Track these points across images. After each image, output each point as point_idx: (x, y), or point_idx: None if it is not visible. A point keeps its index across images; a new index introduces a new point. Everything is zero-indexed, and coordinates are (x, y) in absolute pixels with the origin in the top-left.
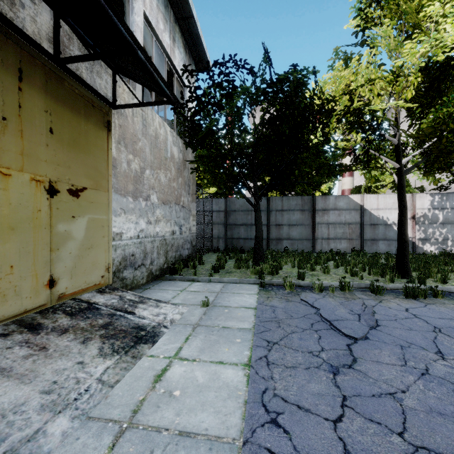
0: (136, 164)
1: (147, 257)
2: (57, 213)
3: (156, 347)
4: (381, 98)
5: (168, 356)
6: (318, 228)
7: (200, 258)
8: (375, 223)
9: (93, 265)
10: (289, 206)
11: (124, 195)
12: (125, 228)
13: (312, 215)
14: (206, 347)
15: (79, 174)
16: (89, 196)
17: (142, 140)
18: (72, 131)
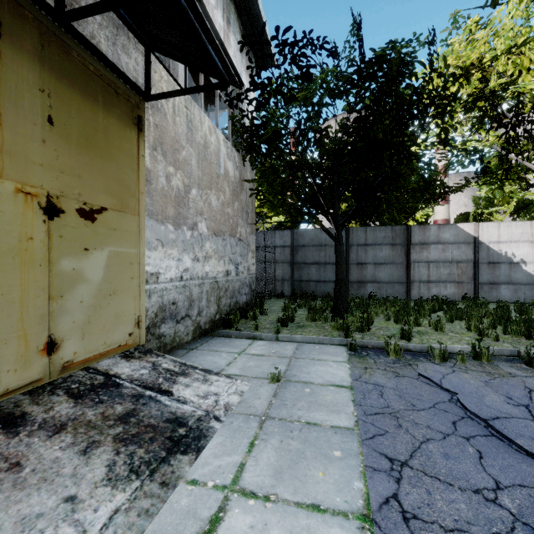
0: (178, 181)
1: (193, 305)
2: (61, 243)
3: (201, 462)
4: (533, 72)
5: (221, 484)
6: (415, 267)
7: (261, 306)
8: (495, 260)
9: (116, 319)
10: (375, 239)
11: (162, 221)
12: (163, 267)
13: (406, 250)
14: (285, 467)
15: (94, 188)
16: (110, 221)
17: (186, 148)
18: (83, 125)
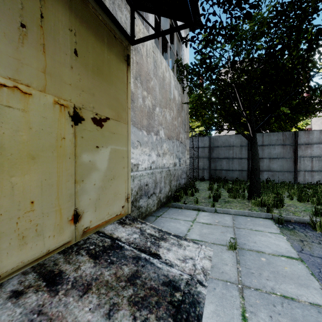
0: (149, 101)
1: (157, 186)
2: (82, 142)
3: None
4: None
5: None
6: (301, 161)
7: (195, 187)
8: None
9: (114, 196)
10: (270, 141)
11: (140, 128)
12: (140, 160)
13: (294, 149)
14: None
15: (102, 104)
16: (111, 127)
17: (153, 79)
18: (95, 58)
